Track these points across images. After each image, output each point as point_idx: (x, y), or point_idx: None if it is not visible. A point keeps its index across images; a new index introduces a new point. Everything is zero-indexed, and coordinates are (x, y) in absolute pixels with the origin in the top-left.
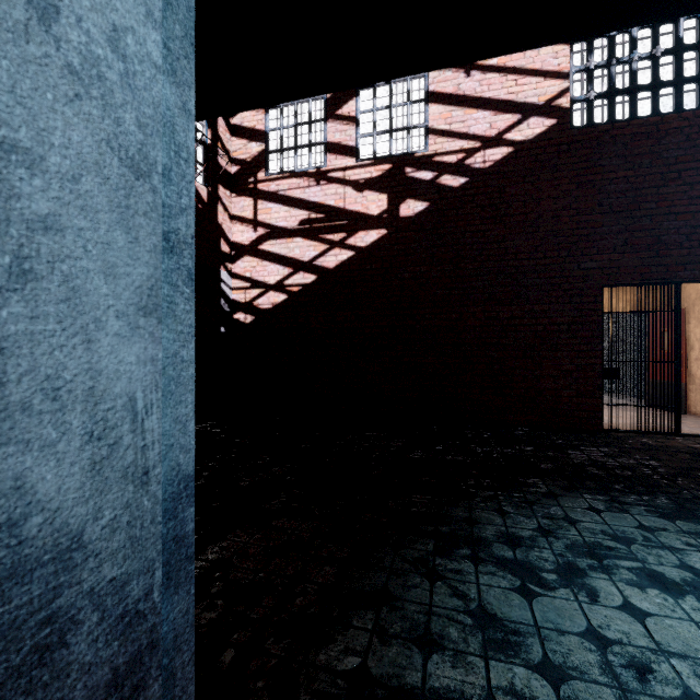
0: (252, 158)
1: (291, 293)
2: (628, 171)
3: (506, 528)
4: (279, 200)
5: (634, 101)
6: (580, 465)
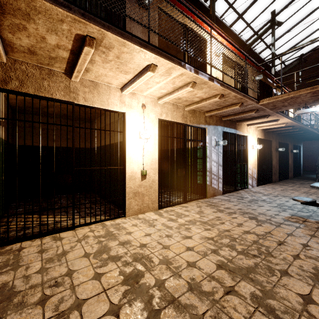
0: None
1: None
2: None
3: None
4: None
5: None
6: None
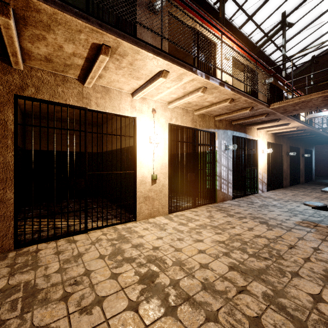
0: None
1: None
2: None
3: None
4: None
5: None
6: None
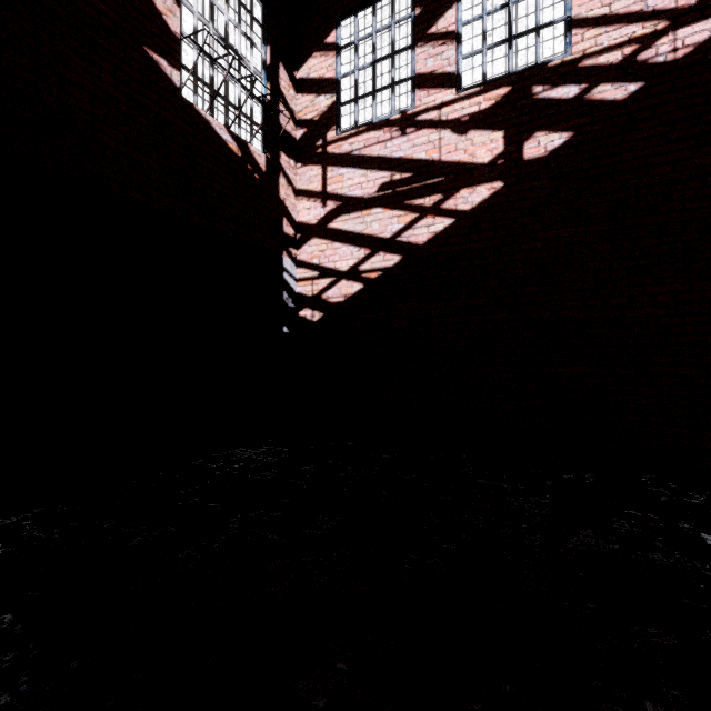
0: (320, 115)
1: (368, 281)
2: None
3: None
4: (353, 163)
5: None
6: None
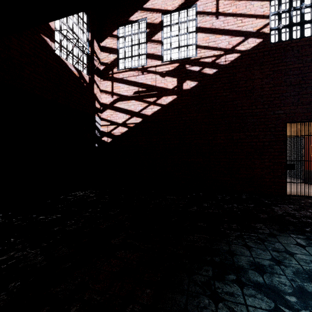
0: (110, 62)
1: (129, 127)
2: (299, 64)
3: (253, 259)
4: (124, 82)
5: (303, 28)
6: (281, 215)
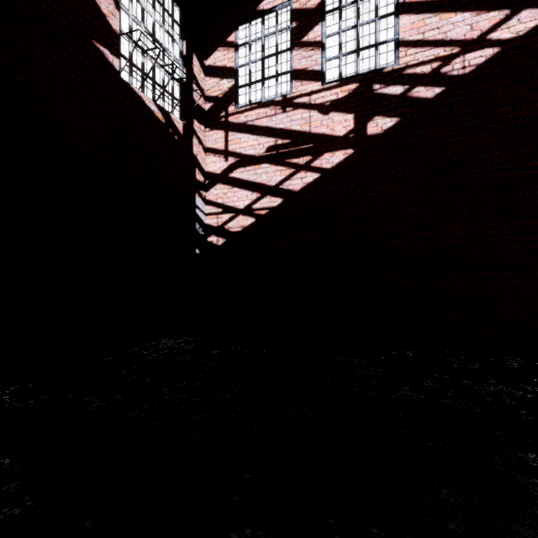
0: (223, 93)
1: (259, 216)
2: None
3: None
4: (247, 130)
5: None
6: None
